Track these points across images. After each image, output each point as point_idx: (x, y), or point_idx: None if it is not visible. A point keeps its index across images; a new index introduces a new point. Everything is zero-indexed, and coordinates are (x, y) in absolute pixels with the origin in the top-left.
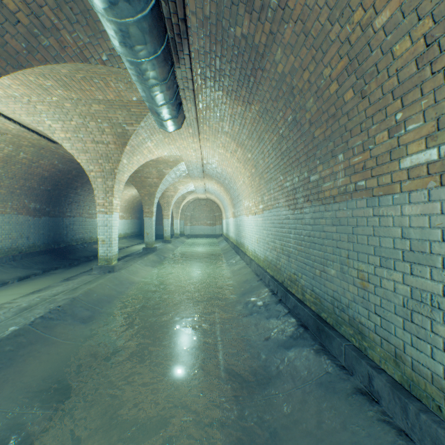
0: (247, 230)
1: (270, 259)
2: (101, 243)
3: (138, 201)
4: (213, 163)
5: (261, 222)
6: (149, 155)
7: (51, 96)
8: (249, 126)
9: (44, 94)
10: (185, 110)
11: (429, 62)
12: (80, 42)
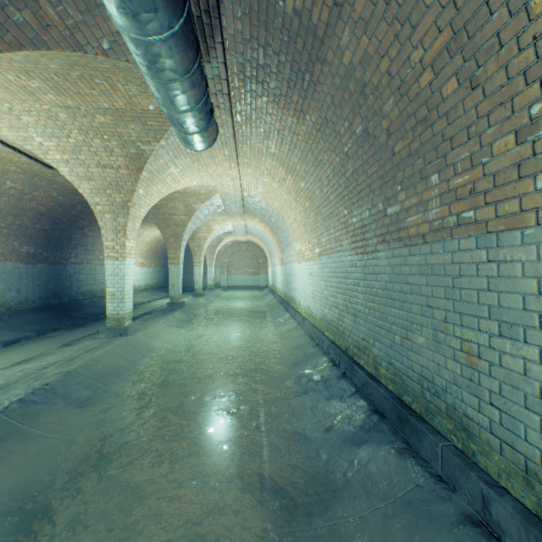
0: (299, 281)
1: (330, 319)
2: (111, 298)
3: (162, 244)
4: (256, 196)
5: (317, 270)
6: (174, 184)
7: (39, 104)
8: (303, 145)
9: (30, 100)
10: (219, 123)
11: None
12: (69, 19)
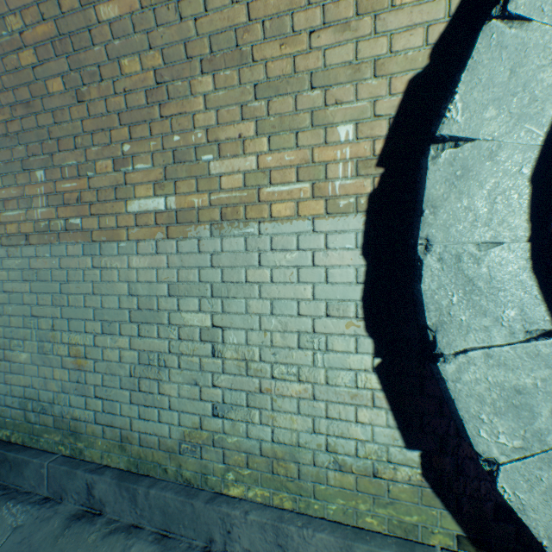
0: None
1: None
2: None
3: None
4: None
5: None
6: None
7: None
8: None
9: None
10: None
11: (159, 102)
12: None
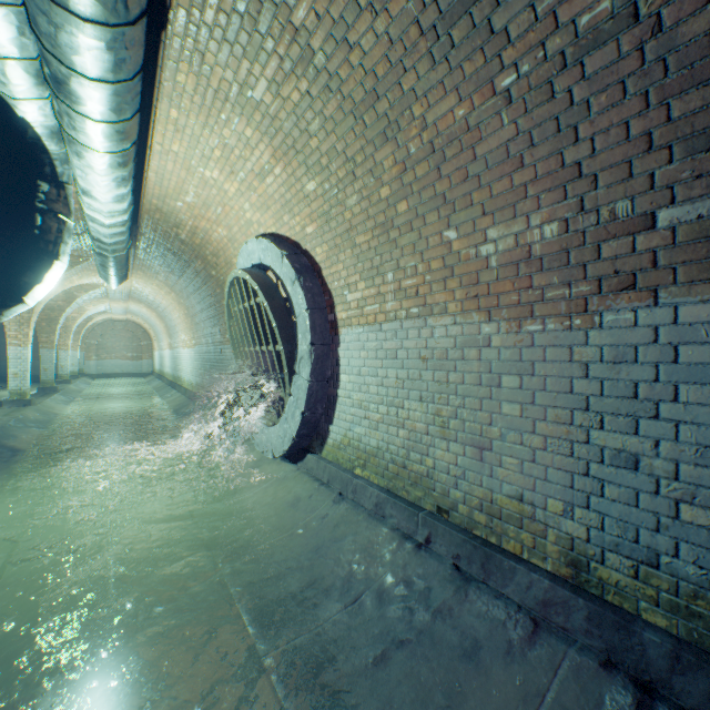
0: (185, 363)
1: (200, 383)
2: (14, 377)
3: None
4: (146, 292)
5: (194, 355)
6: (70, 285)
7: None
8: (181, 286)
9: None
10: None
11: None
12: None
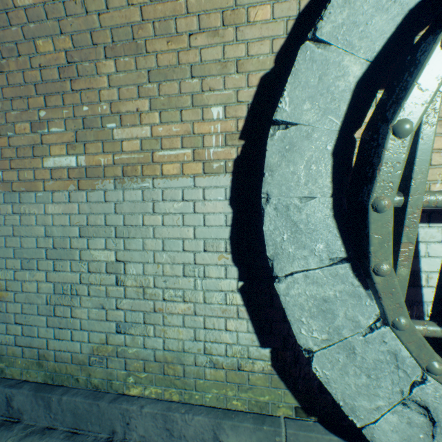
0: None
1: None
2: None
3: None
4: None
5: None
6: None
7: None
8: None
9: None
10: None
11: (70, 78)
12: None
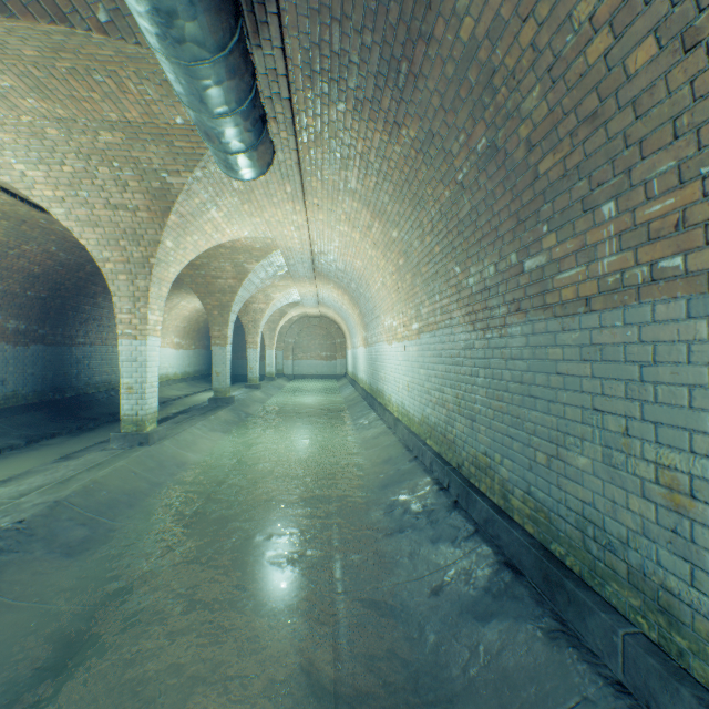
0: (390, 368)
1: (434, 422)
2: (127, 392)
3: (206, 319)
4: (331, 253)
5: (415, 353)
6: (216, 235)
7: (16, 113)
8: (397, 175)
9: (2, 107)
10: (277, 144)
11: None
12: None
